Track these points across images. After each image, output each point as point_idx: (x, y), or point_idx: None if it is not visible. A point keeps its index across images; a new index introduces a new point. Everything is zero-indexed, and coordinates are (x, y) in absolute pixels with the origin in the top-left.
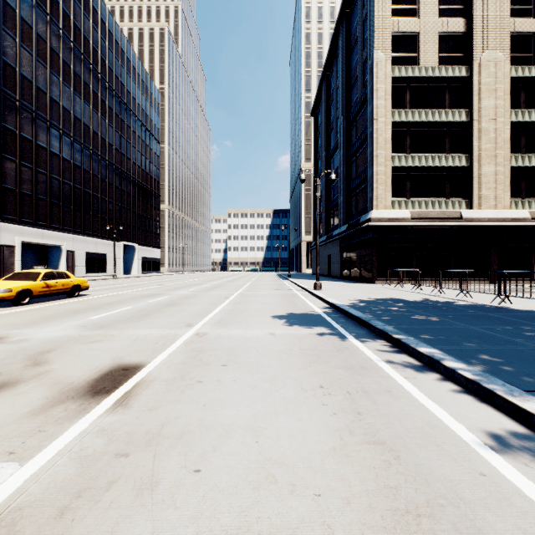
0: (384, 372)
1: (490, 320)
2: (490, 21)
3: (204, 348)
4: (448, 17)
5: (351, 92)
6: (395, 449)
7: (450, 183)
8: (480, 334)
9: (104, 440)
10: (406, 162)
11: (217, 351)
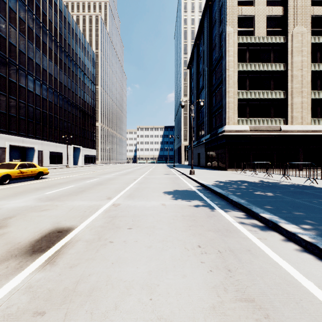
0: (243, 234)
1: (307, 195)
2: (298, 8)
3: (117, 215)
4: (272, 6)
5: (212, 53)
6: (263, 307)
7: (273, 108)
8: (303, 205)
9: (29, 297)
10: (246, 95)
11: (126, 217)
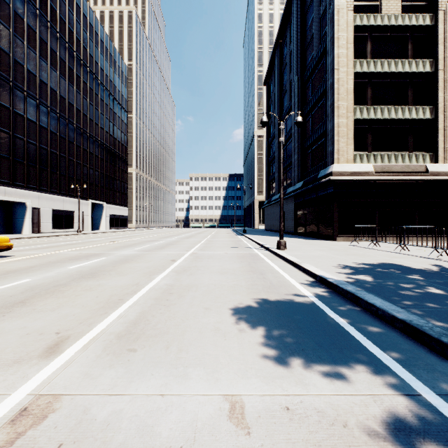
0: None
1: None
2: None
3: None
4: None
5: (306, 52)
6: None
7: (413, 136)
8: None
9: None
10: (368, 114)
11: None
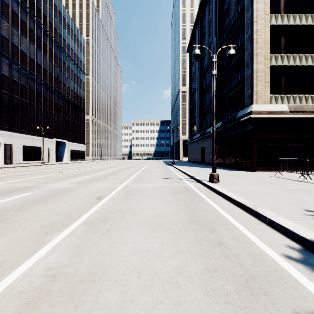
0: None
1: None
2: None
3: None
4: None
5: (223, 17)
6: None
7: None
8: None
9: None
10: (282, 61)
11: None
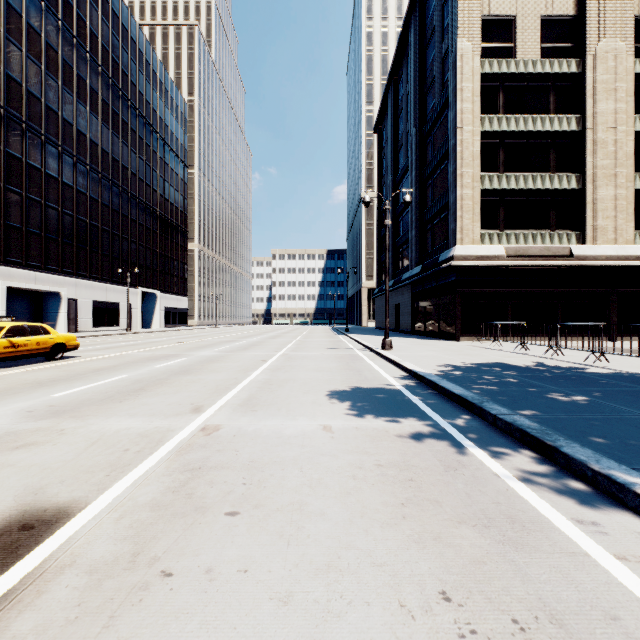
0: (565, 537)
1: None
2: (608, 0)
3: (206, 462)
4: None
5: (426, 97)
6: None
7: (555, 211)
8: None
9: None
10: (499, 184)
11: (228, 471)
